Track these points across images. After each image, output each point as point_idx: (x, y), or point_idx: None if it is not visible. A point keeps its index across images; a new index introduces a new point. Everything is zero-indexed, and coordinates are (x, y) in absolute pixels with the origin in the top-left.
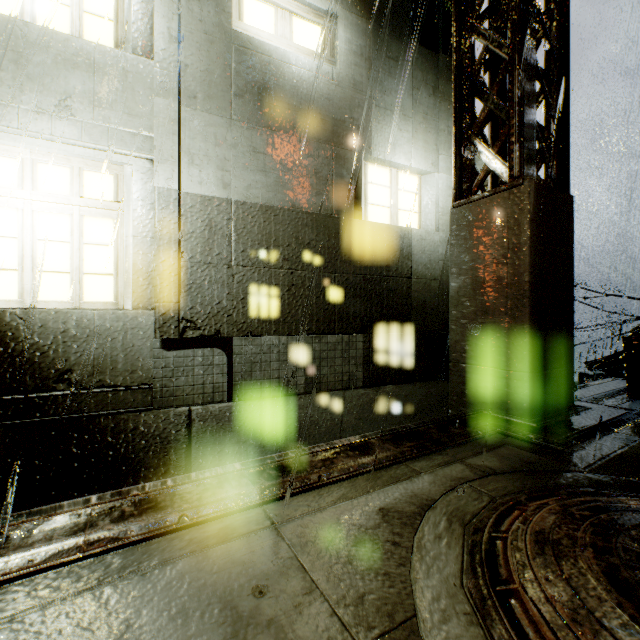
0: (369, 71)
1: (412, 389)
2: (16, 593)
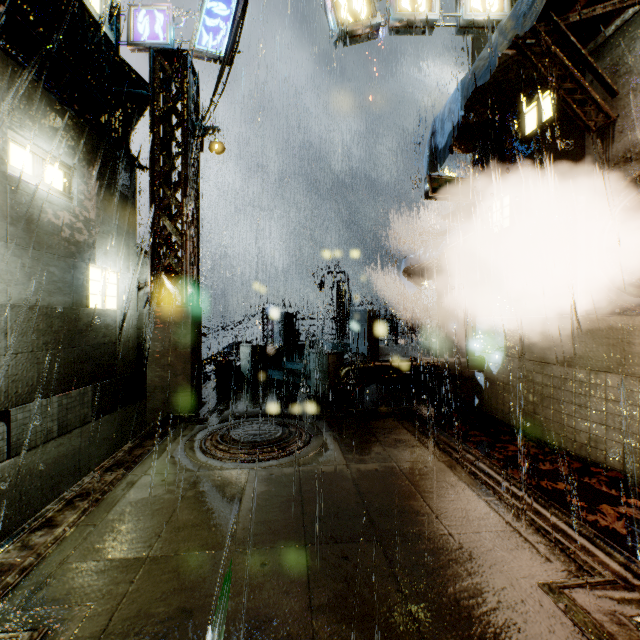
0: (95, 208)
1: (118, 414)
2: (90, 520)
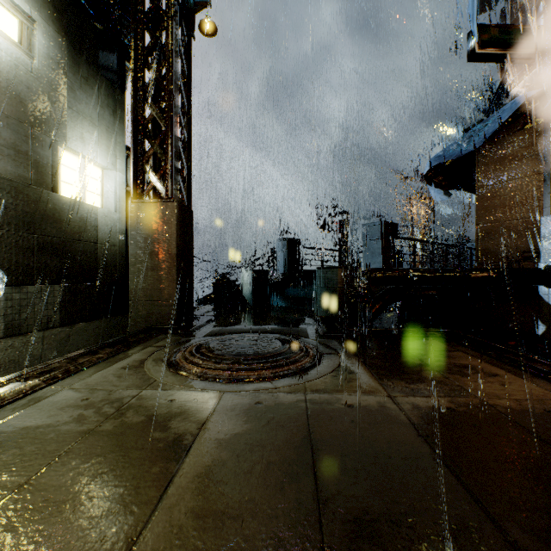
0: (65, 79)
1: (99, 324)
2: None
